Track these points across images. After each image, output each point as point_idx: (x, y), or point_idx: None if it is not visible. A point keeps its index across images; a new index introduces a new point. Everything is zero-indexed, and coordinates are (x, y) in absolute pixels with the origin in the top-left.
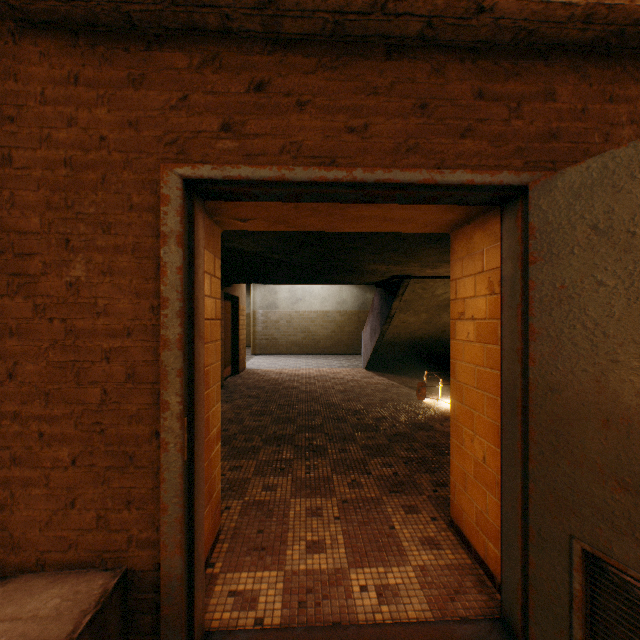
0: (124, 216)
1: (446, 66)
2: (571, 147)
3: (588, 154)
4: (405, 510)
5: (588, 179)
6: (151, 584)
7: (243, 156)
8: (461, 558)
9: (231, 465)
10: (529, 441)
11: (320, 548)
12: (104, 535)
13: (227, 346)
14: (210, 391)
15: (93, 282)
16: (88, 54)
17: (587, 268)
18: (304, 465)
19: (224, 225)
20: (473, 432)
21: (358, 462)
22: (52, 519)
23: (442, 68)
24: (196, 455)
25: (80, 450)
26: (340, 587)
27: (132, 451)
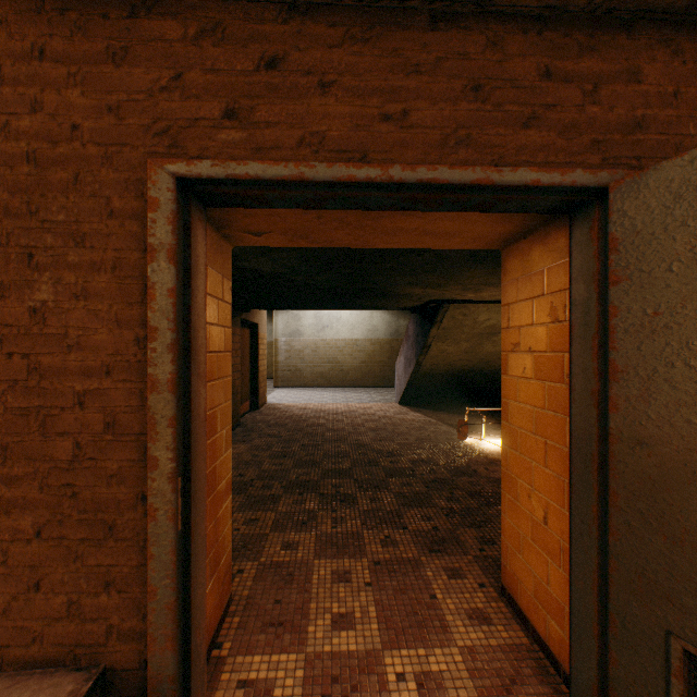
0: (102, 225)
1: (505, 38)
2: (660, 140)
3: (681, 148)
4: (448, 574)
5: (692, 175)
6: (136, 686)
7: (251, 150)
8: (516, 636)
9: (246, 518)
10: (610, 507)
11: (348, 623)
12: (77, 625)
13: (245, 378)
14: (217, 437)
15: (63, 308)
16: (57, 21)
17: (691, 290)
18: (330, 518)
19: (234, 240)
20: (531, 486)
21: (392, 514)
22: (11, 605)
23: (500, 41)
24: (193, 523)
25: (46, 519)
26: (372, 675)
27: (112, 520)
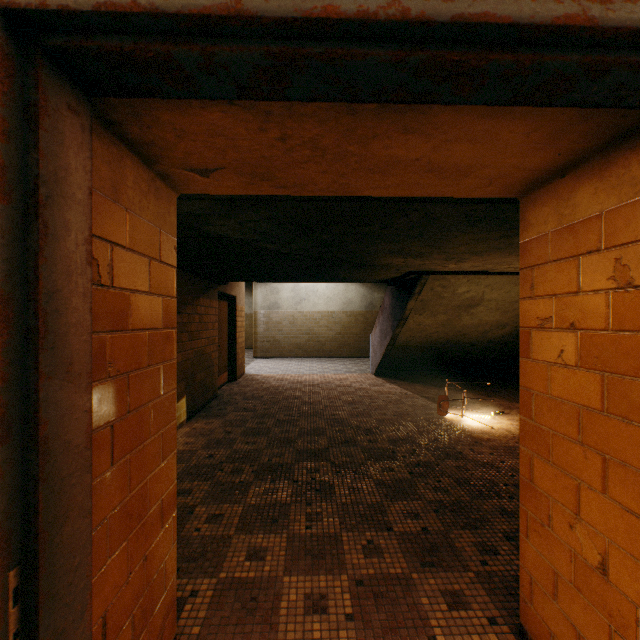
0: None
1: None
2: None
3: None
4: (447, 601)
5: None
6: None
7: None
8: None
9: (210, 513)
10: None
11: None
12: None
13: (223, 350)
14: (148, 444)
15: None
16: None
17: None
18: (304, 514)
19: (177, 183)
20: (574, 513)
21: (374, 509)
22: None
23: None
24: None
25: None
26: None
27: None
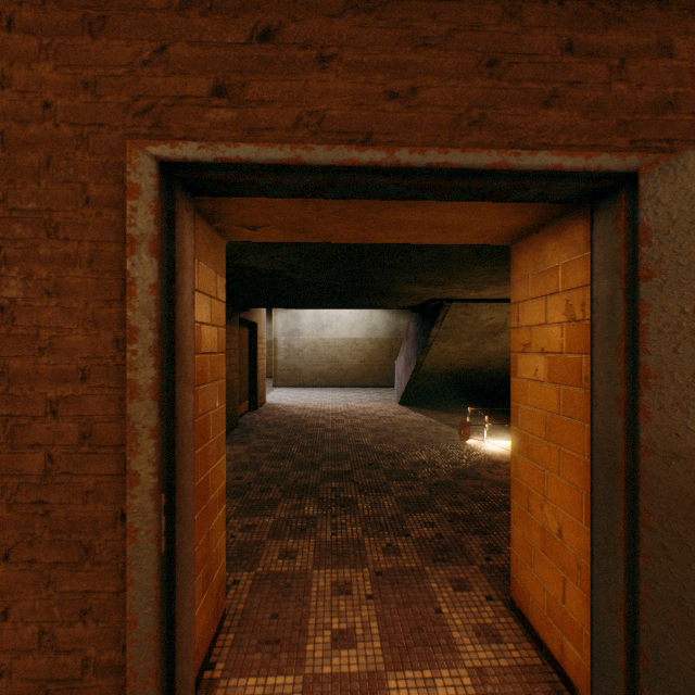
0: (77, 214)
1: (523, 8)
2: (694, 120)
3: None
4: (453, 586)
5: None
6: None
7: (243, 131)
8: (528, 656)
9: (243, 524)
10: (640, 526)
11: (349, 641)
12: (49, 658)
13: (244, 378)
14: (209, 444)
15: (33, 305)
16: None
17: None
18: (330, 524)
19: (229, 234)
20: (543, 496)
21: (394, 520)
22: None
23: (518, 11)
24: (179, 543)
25: (15, 540)
26: None
27: (88, 541)
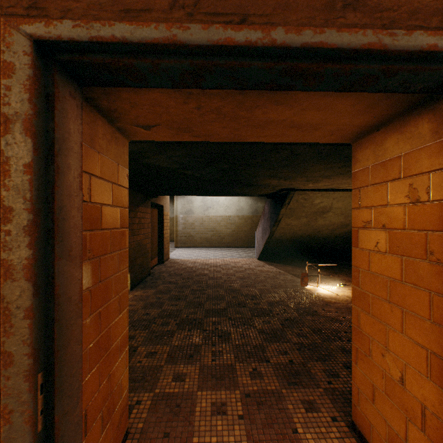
0: None
1: None
2: None
3: None
4: (305, 407)
5: None
6: None
7: (119, 12)
8: None
9: (147, 351)
10: None
11: None
12: None
13: (154, 242)
14: (111, 303)
15: None
16: None
17: None
18: (210, 351)
19: (129, 134)
20: (384, 346)
21: (257, 348)
22: None
23: None
24: (60, 417)
25: None
26: None
27: None
